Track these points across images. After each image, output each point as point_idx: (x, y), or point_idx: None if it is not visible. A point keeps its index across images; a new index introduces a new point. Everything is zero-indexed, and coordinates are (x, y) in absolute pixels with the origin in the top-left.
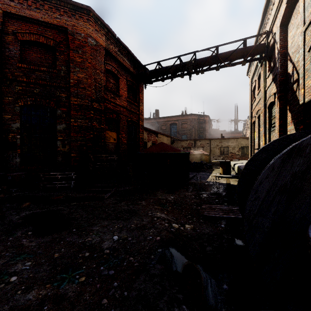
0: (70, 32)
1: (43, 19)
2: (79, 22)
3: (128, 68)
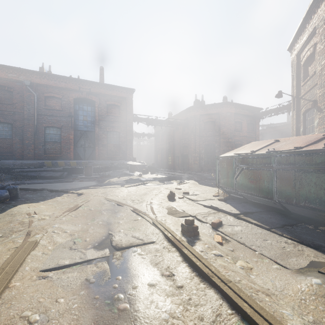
0: (220, 114)
1: (211, 113)
2: (223, 108)
3: (247, 115)
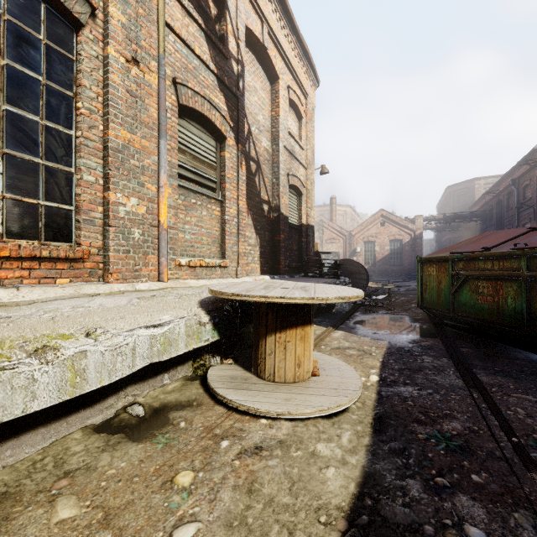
0: None
1: None
2: None
3: None
